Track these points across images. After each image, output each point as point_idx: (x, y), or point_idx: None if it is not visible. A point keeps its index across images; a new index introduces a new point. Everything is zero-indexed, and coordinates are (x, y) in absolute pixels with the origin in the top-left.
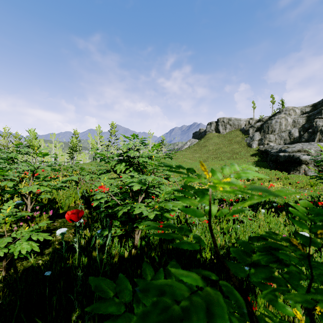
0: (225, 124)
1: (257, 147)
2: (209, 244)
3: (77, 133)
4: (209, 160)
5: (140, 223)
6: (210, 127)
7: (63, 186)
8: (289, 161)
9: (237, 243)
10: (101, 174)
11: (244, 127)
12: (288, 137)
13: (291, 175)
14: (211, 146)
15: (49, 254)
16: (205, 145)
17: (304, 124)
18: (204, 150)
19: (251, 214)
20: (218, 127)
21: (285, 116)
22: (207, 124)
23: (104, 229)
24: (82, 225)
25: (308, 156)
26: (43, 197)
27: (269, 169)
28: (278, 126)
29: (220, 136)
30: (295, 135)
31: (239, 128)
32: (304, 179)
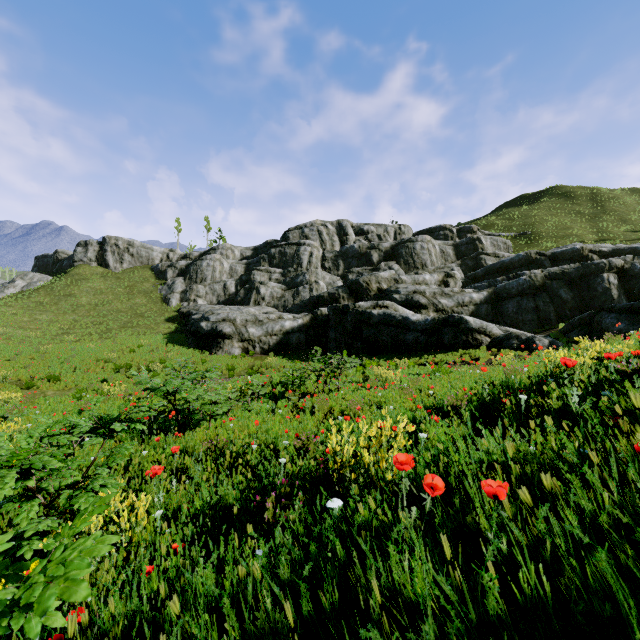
0: (122, 252)
1: (178, 305)
2: None
3: None
4: (77, 329)
5: None
6: (86, 252)
7: None
8: (213, 335)
9: None
10: None
11: (158, 265)
12: (223, 292)
13: (213, 356)
14: (86, 297)
15: None
16: (69, 292)
17: (242, 276)
18: (66, 304)
19: None
20: (106, 256)
21: (221, 258)
22: (78, 244)
23: None
24: None
25: (233, 328)
26: None
27: (186, 347)
28: (211, 273)
29: (109, 276)
30: (231, 289)
31: (151, 264)
32: (225, 361)
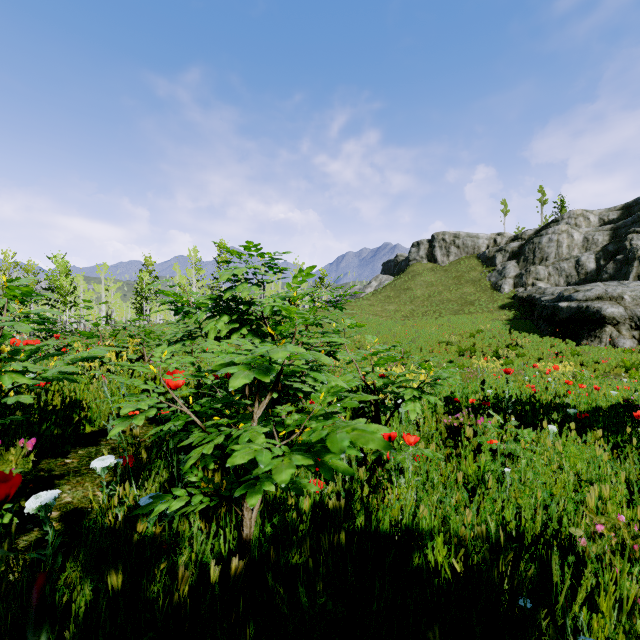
0: (448, 245)
1: (511, 291)
2: (439, 519)
3: (151, 263)
4: (415, 317)
5: (252, 485)
6: (418, 251)
7: (75, 373)
8: (580, 319)
9: (503, 511)
10: (173, 343)
11: (485, 252)
12: (574, 271)
13: (585, 348)
14: (420, 289)
15: (26, 549)
16: (407, 286)
17: (607, 245)
18: (405, 296)
19: (530, 437)
20: (434, 252)
21: (568, 228)
22: (412, 245)
23: (158, 496)
24: (118, 471)
25: (617, 309)
26: (10, 402)
27: (538, 335)
28: (555, 250)
29: (437, 269)
30: (589, 266)
31: (476, 253)
32: (610, 355)
